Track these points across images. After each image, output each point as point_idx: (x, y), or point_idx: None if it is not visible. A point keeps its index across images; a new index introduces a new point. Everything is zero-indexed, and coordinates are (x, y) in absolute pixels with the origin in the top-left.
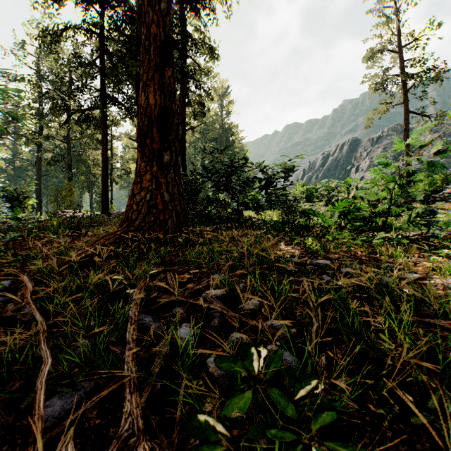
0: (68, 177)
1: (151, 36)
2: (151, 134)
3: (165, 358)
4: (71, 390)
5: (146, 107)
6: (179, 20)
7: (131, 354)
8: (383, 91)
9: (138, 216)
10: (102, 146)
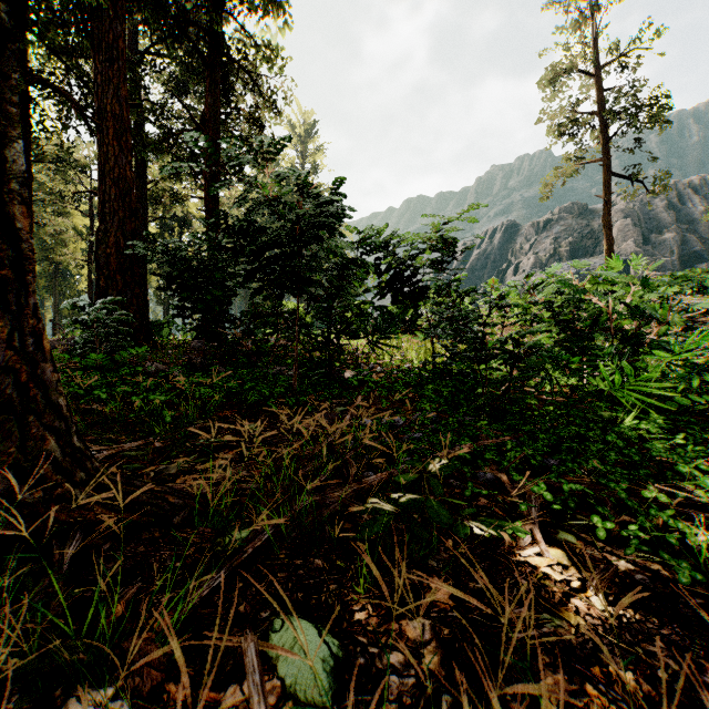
0: None
1: None
2: None
3: None
4: None
5: None
6: None
7: None
8: (571, 139)
9: None
10: None
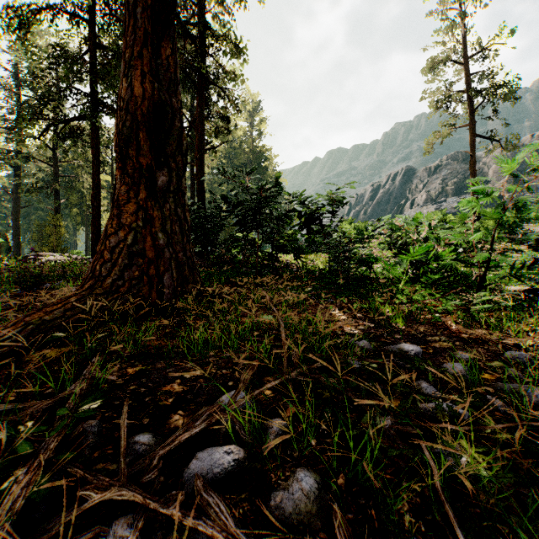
0: (55, 210)
1: None
2: (137, 141)
3: None
4: None
5: (128, 99)
6: (195, 7)
7: None
8: (446, 111)
9: (111, 270)
10: (92, 169)
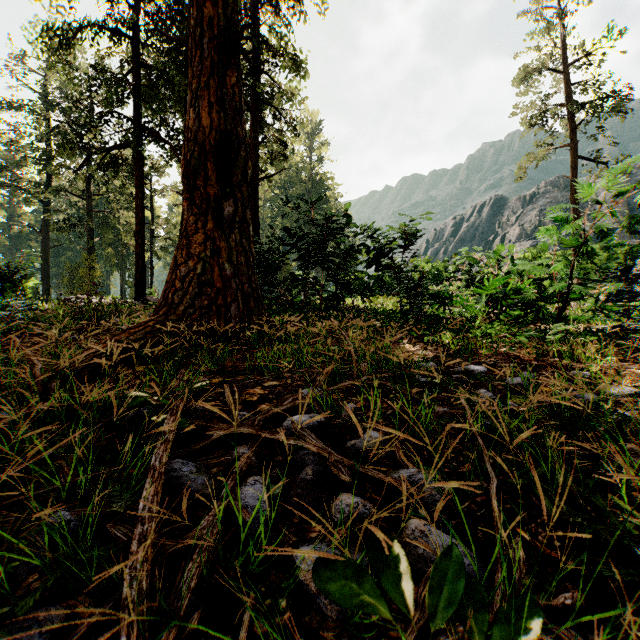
0: (89, 250)
1: (205, 21)
2: (205, 171)
3: (215, 547)
4: (6, 633)
5: (196, 130)
6: (249, 18)
7: (142, 548)
8: (541, 128)
9: (183, 298)
10: (136, 202)
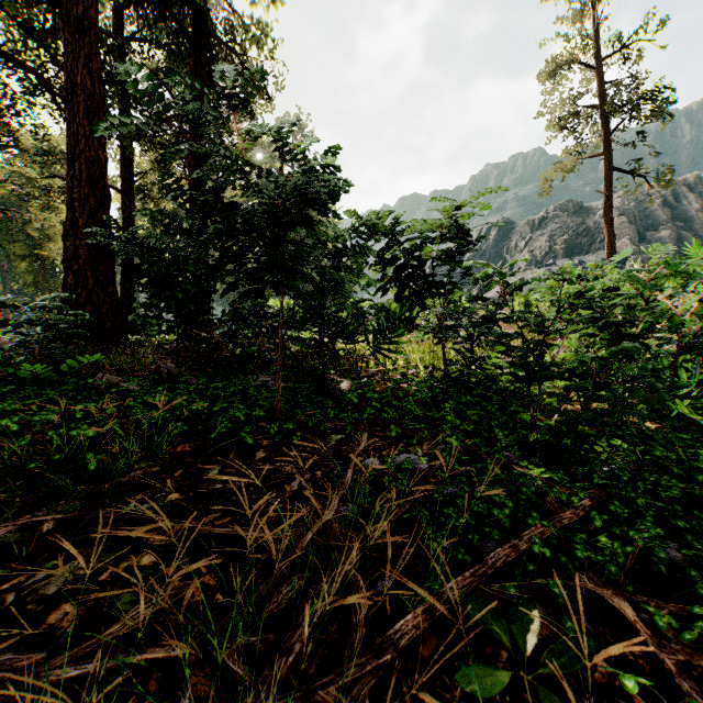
0: None
1: None
2: None
3: None
4: None
5: None
6: None
7: None
8: (572, 133)
9: None
10: None
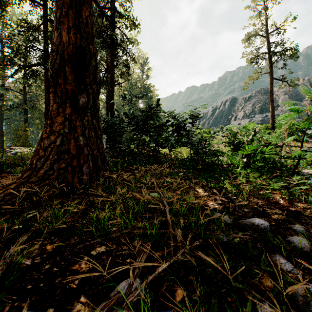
0: (25, 121)
1: None
2: (64, 73)
3: None
4: None
5: (58, 44)
6: None
7: None
8: (256, 64)
9: (44, 164)
10: (45, 96)
